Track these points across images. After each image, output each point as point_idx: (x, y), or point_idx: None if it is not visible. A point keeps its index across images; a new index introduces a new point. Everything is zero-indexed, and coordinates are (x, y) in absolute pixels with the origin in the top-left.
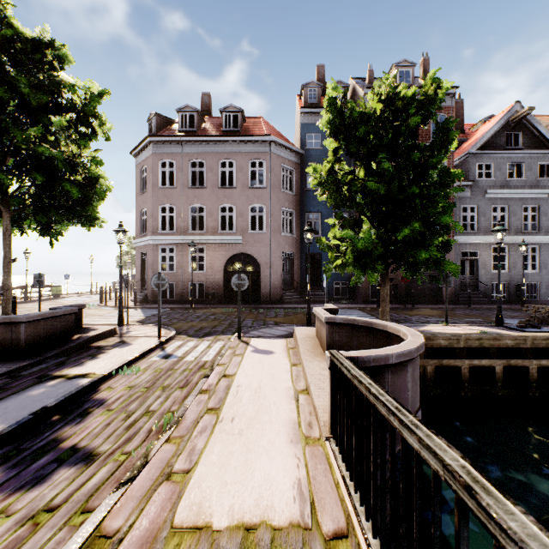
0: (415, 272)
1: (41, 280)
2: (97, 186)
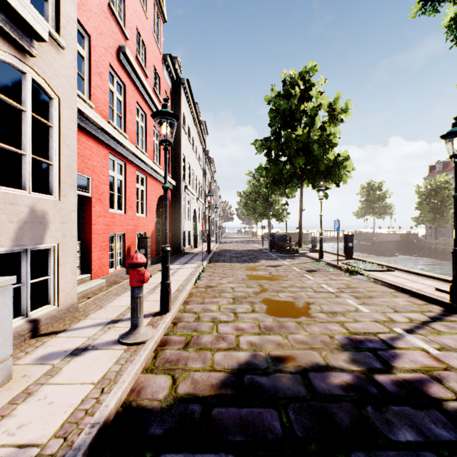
0: (438, 225)
1: (380, 228)
2: (388, 208)
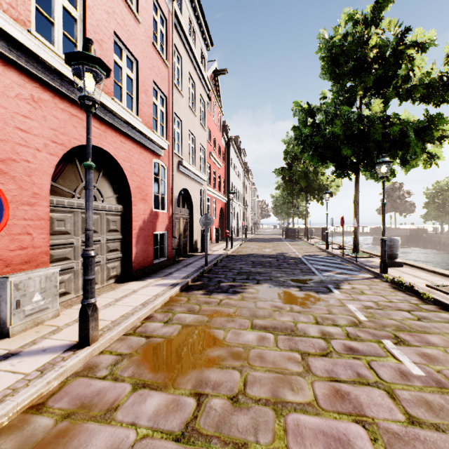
0: (442, 222)
1: (401, 224)
2: (407, 206)
